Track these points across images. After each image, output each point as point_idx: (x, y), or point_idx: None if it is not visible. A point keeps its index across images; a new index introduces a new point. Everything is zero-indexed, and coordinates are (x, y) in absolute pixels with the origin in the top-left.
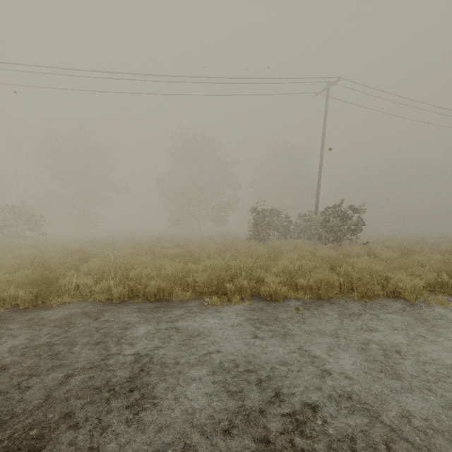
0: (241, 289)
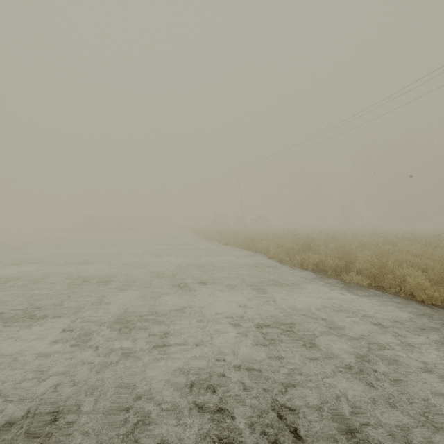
0: None
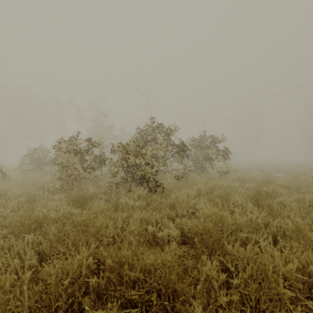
0: None
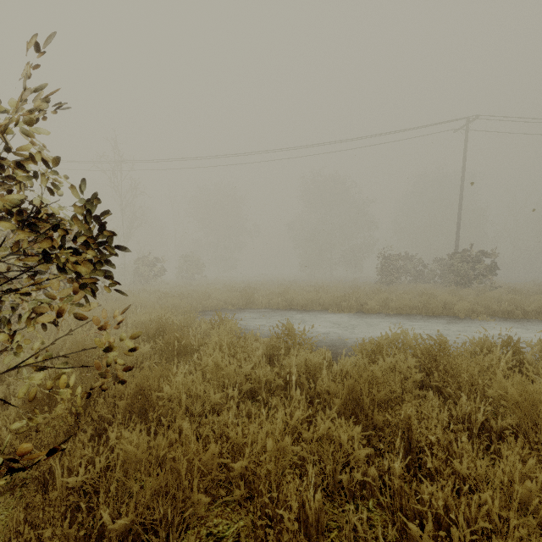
0: (351, 306)
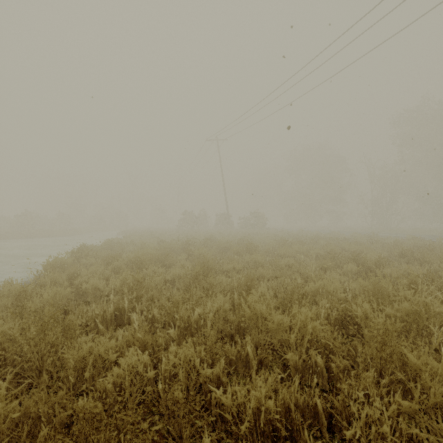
0: None
